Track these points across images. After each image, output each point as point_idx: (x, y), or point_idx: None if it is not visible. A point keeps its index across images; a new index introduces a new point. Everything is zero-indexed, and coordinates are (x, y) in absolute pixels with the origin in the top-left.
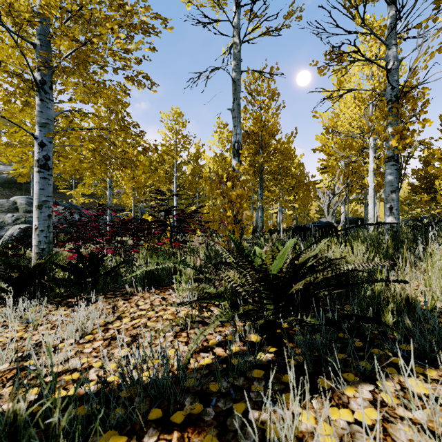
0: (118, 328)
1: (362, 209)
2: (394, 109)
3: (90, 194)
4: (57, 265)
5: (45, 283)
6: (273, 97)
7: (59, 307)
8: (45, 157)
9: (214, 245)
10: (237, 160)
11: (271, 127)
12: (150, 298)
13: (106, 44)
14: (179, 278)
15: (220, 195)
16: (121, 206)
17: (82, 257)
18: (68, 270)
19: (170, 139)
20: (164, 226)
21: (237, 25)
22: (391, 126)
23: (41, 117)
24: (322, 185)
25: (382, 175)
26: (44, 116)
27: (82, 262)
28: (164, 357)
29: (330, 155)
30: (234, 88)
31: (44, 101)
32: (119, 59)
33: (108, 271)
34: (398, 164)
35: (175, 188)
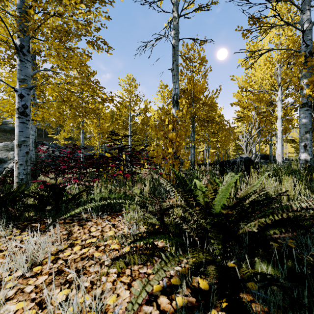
0: (67, 258)
1: (266, 148)
2: (308, 63)
3: (70, 138)
4: (25, 194)
5: (11, 210)
6: (202, 63)
7: (17, 235)
8: (24, 106)
9: (158, 179)
10: (176, 109)
11: (201, 85)
12: (102, 224)
13: (72, 16)
14: (128, 207)
15: (163, 136)
16: (92, 146)
17: (47, 187)
18: (35, 198)
19: (126, 97)
20: (118, 160)
21: (176, 3)
22: (305, 78)
23: (20, 74)
24: (238, 130)
25: (288, 121)
26: (23, 73)
27: (47, 191)
28: (103, 308)
29: (244, 108)
30: (173, 52)
31: (23, 61)
32: (81, 26)
33: (68, 199)
34: (311, 109)
35: (129, 133)
